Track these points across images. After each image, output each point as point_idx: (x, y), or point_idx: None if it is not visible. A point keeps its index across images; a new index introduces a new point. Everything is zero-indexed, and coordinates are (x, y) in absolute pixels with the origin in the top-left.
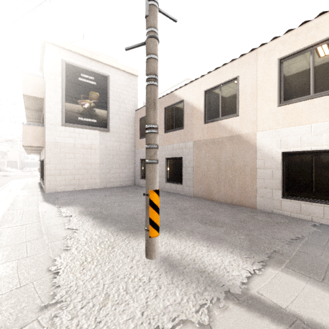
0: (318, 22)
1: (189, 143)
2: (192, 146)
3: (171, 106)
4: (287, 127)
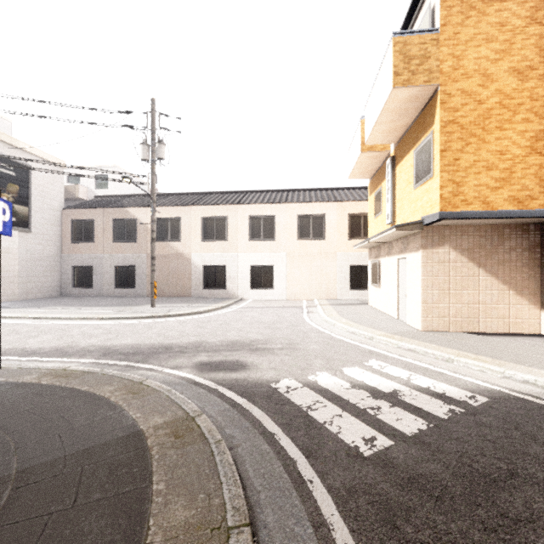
0: (217, 208)
1: (143, 255)
2: (145, 257)
3: (122, 220)
4: (205, 253)
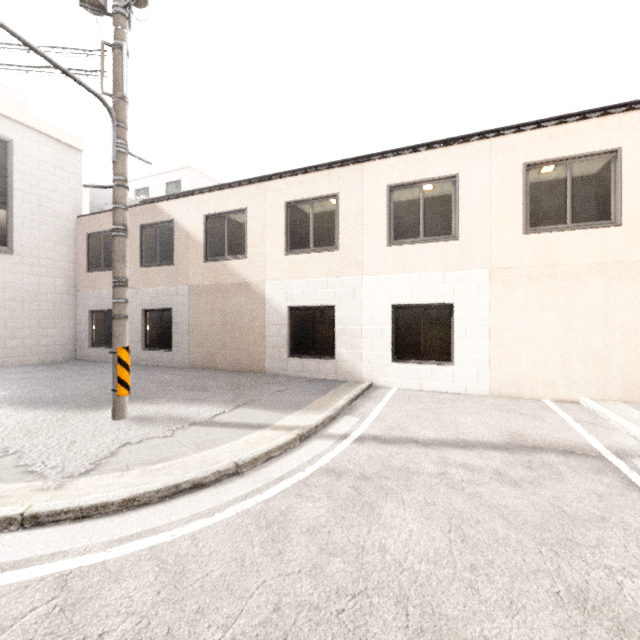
0: (315, 178)
1: (183, 288)
2: (187, 292)
3: (153, 225)
4: (292, 280)
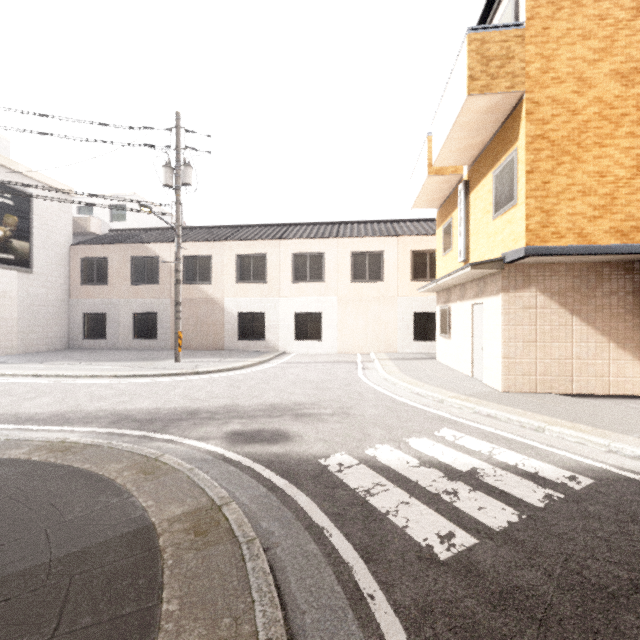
0: (254, 243)
1: (166, 300)
2: (169, 303)
3: (141, 258)
4: (241, 298)
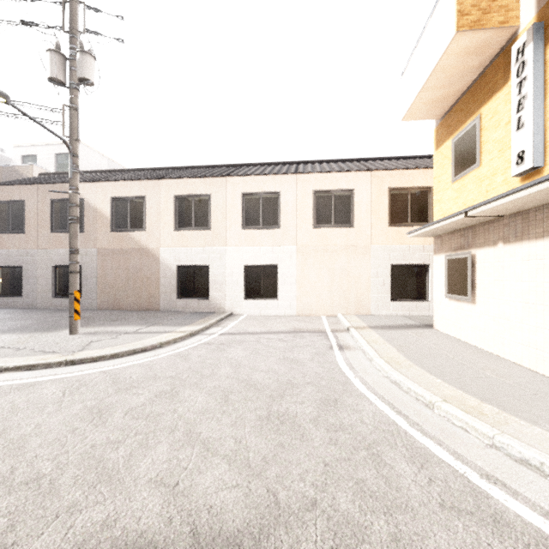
0: (196, 182)
1: (92, 250)
2: (95, 254)
3: (63, 200)
4: (180, 247)
